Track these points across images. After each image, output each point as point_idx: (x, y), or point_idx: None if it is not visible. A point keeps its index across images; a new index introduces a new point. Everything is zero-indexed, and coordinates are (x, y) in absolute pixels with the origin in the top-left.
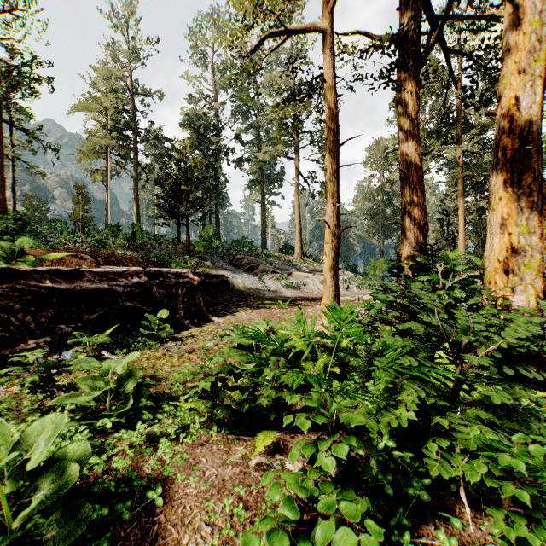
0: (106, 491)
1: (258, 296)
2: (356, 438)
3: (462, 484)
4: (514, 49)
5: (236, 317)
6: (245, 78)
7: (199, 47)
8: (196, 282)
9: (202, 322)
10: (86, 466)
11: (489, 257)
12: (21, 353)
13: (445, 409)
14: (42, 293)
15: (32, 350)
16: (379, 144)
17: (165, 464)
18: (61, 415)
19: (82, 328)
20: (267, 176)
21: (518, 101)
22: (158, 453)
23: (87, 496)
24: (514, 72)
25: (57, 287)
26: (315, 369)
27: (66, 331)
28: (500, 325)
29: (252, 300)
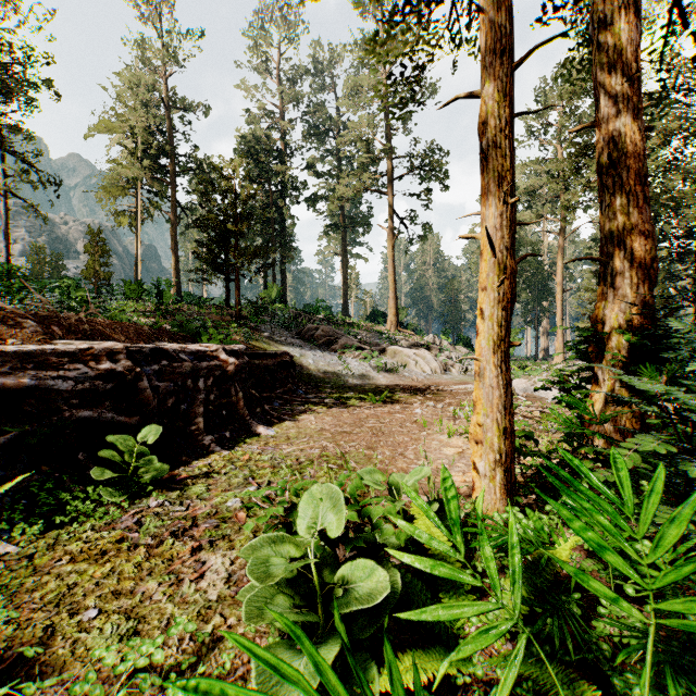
0: None
1: (338, 383)
2: None
3: None
4: None
5: (299, 426)
6: None
7: (258, 46)
8: (232, 367)
9: (239, 436)
10: None
11: None
12: None
13: None
14: None
15: None
16: None
17: None
18: None
19: None
20: (350, 218)
21: None
22: None
23: None
24: None
25: None
26: None
27: None
28: None
29: (327, 391)
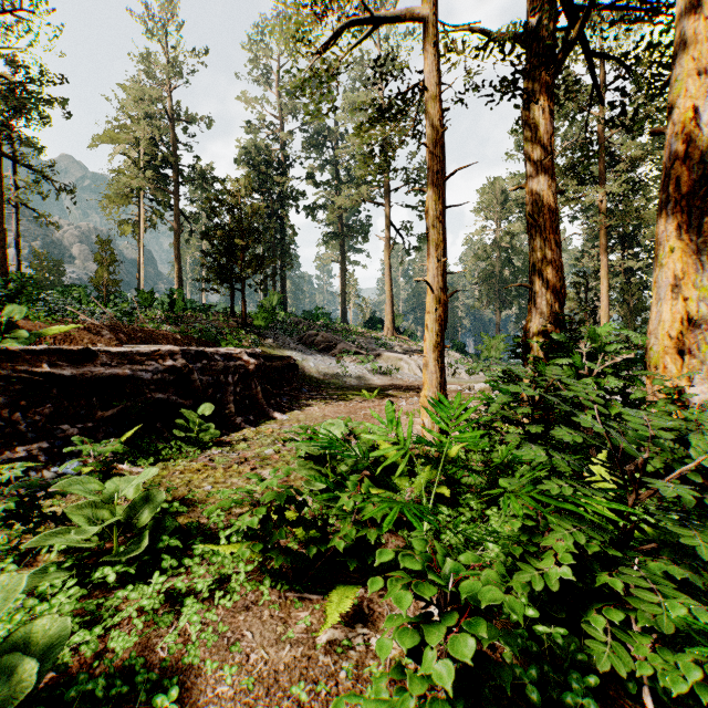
0: (92, 692)
1: (337, 384)
2: (486, 624)
3: (647, 681)
4: (692, 40)
5: (306, 413)
6: (316, 88)
7: (259, 59)
8: (252, 366)
9: (260, 419)
10: (69, 645)
11: (655, 331)
12: (4, 465)
13: (615, 560)
14: (36, 381)
15: (22, 460)
16: (494, 186)
17: (190, 641)
18: (20, 575)
19: (93, 430)
20: (348, 227)
21: (697, 114)
22: (180, 622)
23: (64, 699)
24: (691, 73)
25: (58, 374)
26: (413, 488)
27: (70, 433)
28: (679, 428)
29: (327, 390)
